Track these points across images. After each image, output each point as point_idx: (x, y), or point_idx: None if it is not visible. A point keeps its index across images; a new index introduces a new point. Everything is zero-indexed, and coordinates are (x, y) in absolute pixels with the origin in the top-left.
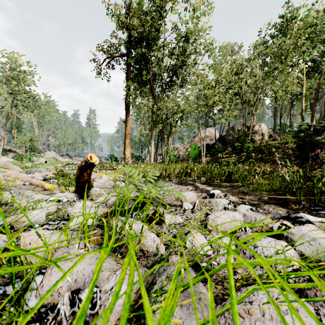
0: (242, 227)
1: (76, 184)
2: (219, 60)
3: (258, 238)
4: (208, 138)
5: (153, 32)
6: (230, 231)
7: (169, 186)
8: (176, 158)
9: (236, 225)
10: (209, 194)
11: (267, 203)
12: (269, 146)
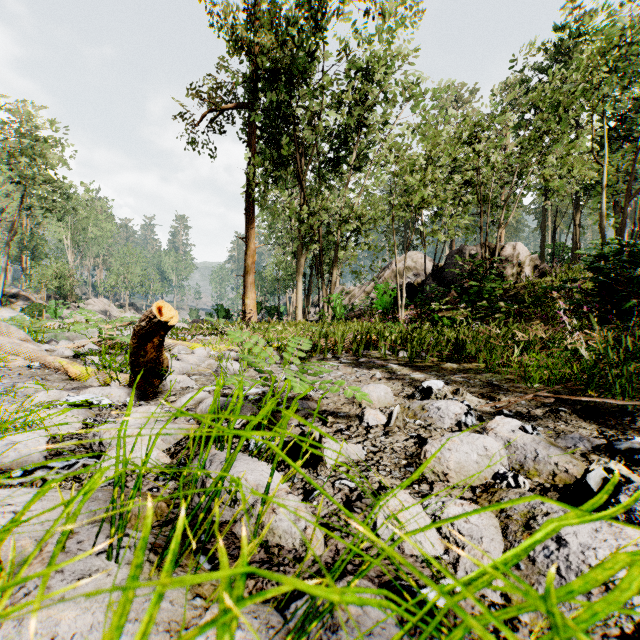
0: (509, 476)
1: (132, 367)
2: (433, 116)
3: (636, 581)
4: (410, 272)
5: (300, 60)
6: (532, 544)
7: (334, 369)
8: (347, 312)
9: (492, 469)
10: (421, 390)
11: (550, 412)
12: (533, 288)
